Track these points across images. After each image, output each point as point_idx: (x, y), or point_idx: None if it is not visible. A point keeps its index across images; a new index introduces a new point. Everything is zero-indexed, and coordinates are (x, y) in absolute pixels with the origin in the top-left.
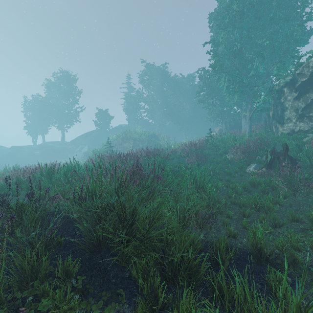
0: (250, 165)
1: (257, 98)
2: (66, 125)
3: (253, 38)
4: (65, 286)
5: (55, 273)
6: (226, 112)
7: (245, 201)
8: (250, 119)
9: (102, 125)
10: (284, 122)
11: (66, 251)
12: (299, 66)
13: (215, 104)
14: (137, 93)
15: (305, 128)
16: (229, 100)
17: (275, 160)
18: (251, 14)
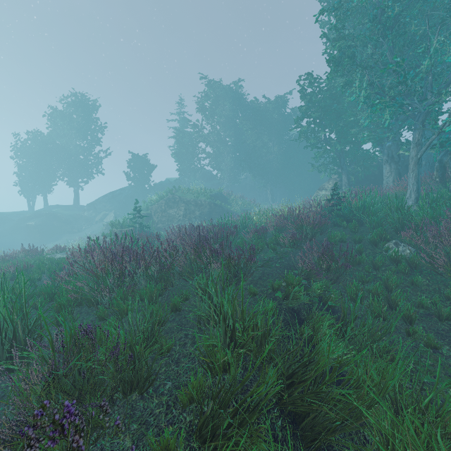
0: None
1: (434, 117)
2: (82, 180)
3: None
4: None
5: None
6: (348, 154)
7: None
8: (417, 163)
9: (138, 179)
10: None
11: None
12: None
13: (329, 140)
14: (193, 128)
15: None
16: (358, 131)
17: None
18: None
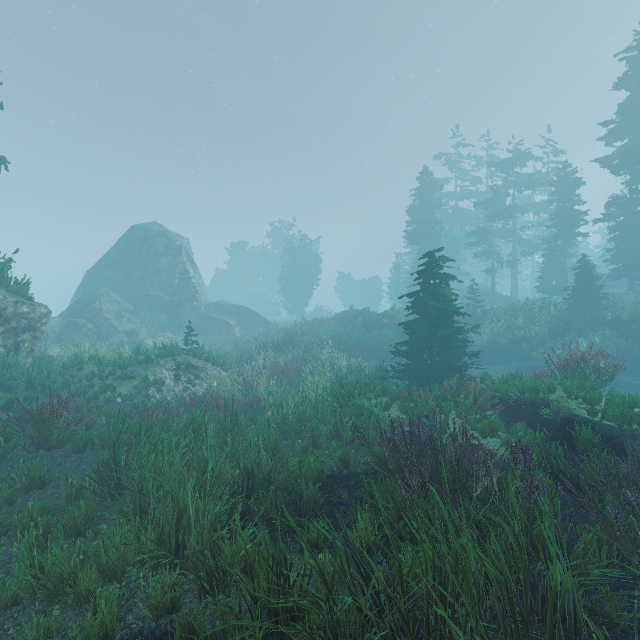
0: None
1: None
2: None
3: None
4: None
5: None
6: None
7: None
8: None
9: None
10: None
11: None
12: None
13: None
14: None
15: None
16: None
17: None
18: None
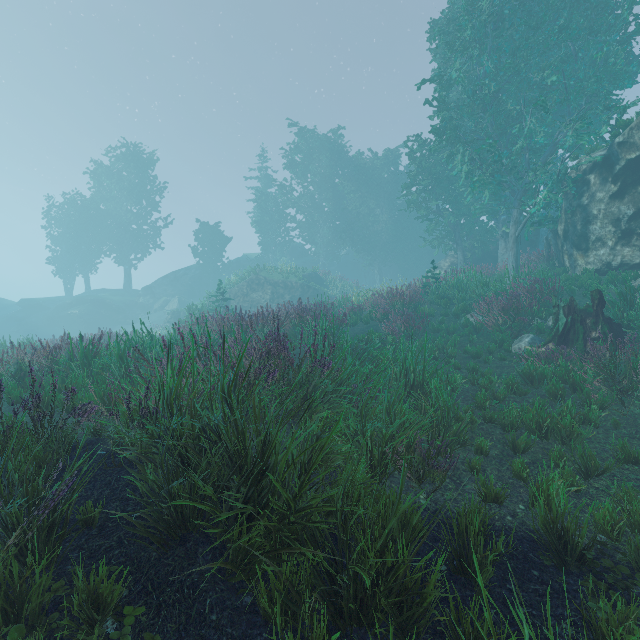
0: (519, 337)
1: (530, 196)
2: (135, 256)
3: (523, 70)
4: (91, 637)
5: (67, 600)
6: (464, 227)
7: (516, 417)
8: (516, 241)
9: (208, 255)
10: (590, 246)
11: (105, 539)
12: (621, 128)
13: (443, 211)
14: (280, 190)
15: (634, 259)
16: (471, 202)
17: (576, 326)
18: (518, 20)
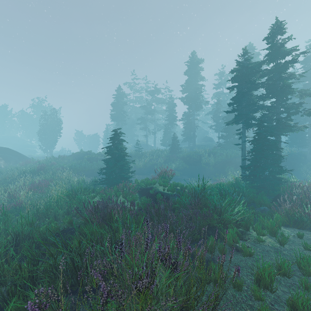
0: None
1: None
2: None
3: None
4: None
5: None
6: None
7: None
8: None
9: None
10: None
11: None
12: None
13: None
14: None
15: None
16: None
17: None
18: None
